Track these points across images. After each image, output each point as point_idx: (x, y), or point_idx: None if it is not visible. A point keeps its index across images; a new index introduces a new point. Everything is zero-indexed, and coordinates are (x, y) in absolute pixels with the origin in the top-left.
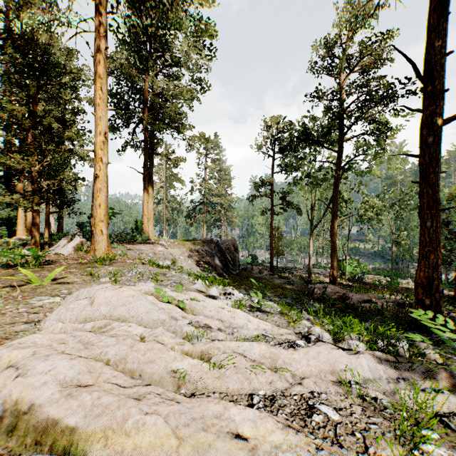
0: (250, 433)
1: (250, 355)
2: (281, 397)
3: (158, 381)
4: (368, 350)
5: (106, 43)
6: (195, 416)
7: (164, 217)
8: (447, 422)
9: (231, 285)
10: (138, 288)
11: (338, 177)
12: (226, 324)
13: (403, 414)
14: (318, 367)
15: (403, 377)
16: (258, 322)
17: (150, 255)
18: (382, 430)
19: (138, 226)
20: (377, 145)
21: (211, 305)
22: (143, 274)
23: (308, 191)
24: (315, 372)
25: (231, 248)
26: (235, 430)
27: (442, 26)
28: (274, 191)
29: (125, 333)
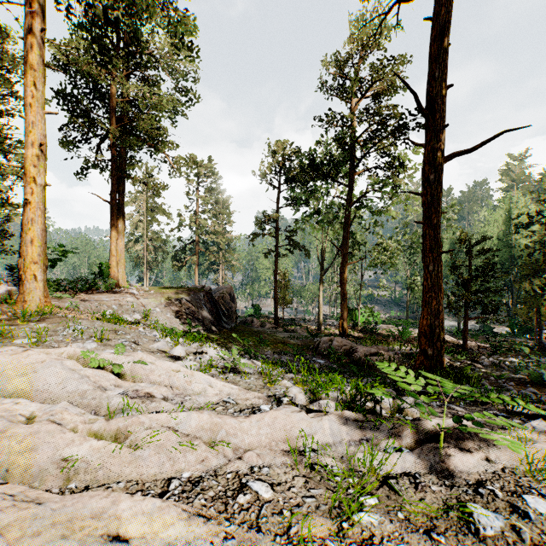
0: (137, 531)
1: (184, 428)
2: (211, 477)
3: (36, 476)
4: (340, 410)
5: (42, 23)
6: (58, 519)
7: (144, 259)
8: (393, 485)
9: (222, 342)
10: (59, 350)
11: (348, 215)
12: (176, 391)
13: (351, 481)
14: (270, 435)
15: (369, 437)
16: (223, 386)
17: (114, 307)
18: (318, 503)
19: (103, 271)
20: (389, 181)
21: (161, 368)
22: (84, 332)
23: (317, 230)
24: (266, 441)
25: (226, 297)
26: (118, 530)
27: (444, 56)
28: (279, 229)
29: (5, 413)
